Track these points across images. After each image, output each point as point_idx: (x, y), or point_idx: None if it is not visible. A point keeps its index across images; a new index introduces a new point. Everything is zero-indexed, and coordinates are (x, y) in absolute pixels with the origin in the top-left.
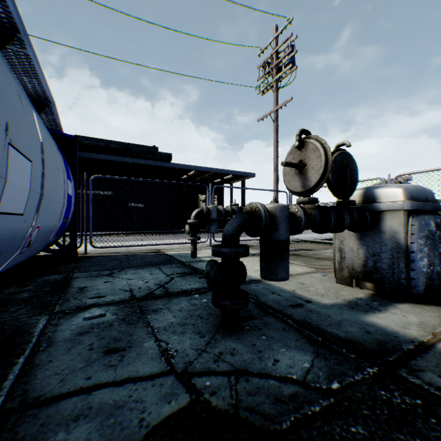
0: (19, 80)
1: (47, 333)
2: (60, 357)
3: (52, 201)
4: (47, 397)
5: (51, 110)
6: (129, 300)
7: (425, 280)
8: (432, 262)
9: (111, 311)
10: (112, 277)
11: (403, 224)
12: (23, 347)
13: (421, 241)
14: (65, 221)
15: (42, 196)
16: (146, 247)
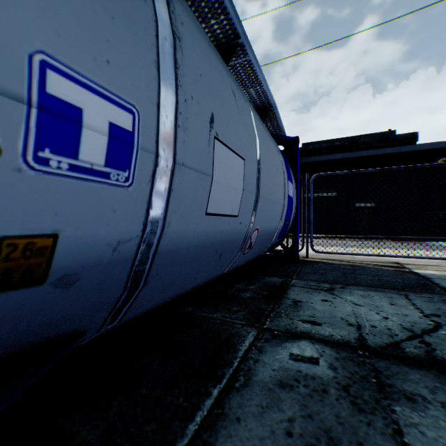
0: (247, 94)
1: (249, 359)
2: (248, 418)
3: (270, 202)
4: None
5: (273, 116)
6: (356, 347)
7: None
8: None
9: (326, 358)
10: (332, 294)
11: None
12: (222, 369)
13: None
14: (285, 223)
15: (257, 196)
16: (378, 258)
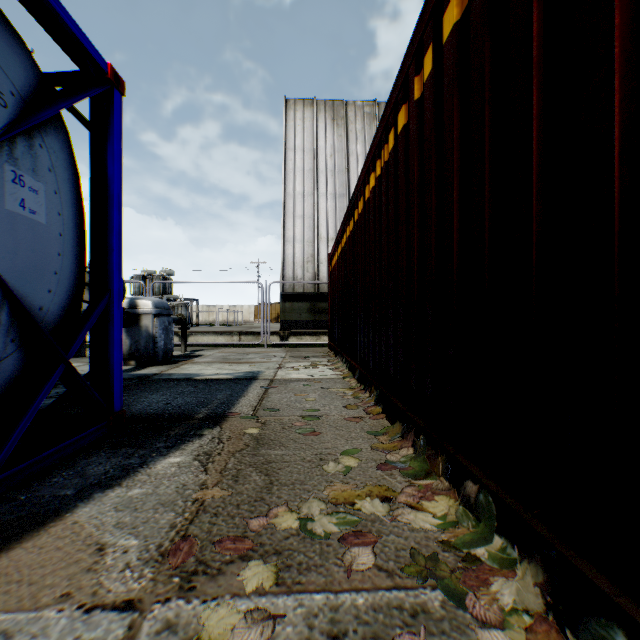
0: None
1: None
2: None
3: None
4: None
5: None
6: None
7: (164, 353)
8: (167, 343)
9: None
10: None
11: (153, 322)
12: None
13: (161, 331)
14: None
15: None
16: None
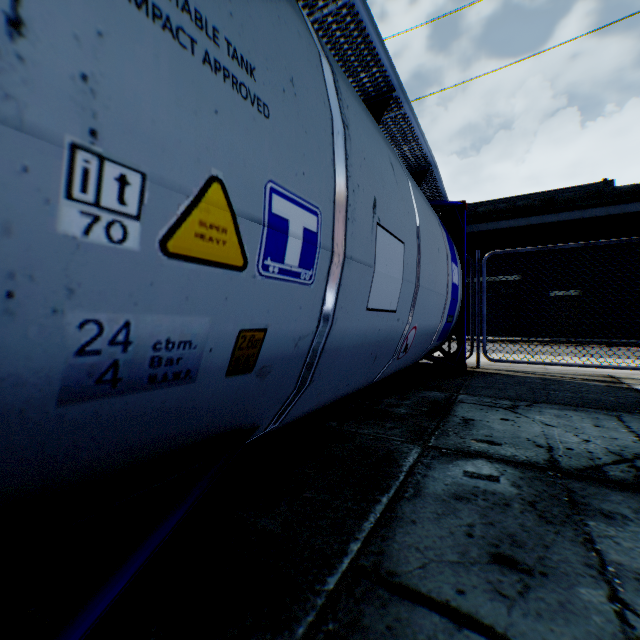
0: (398, 152)
1: (416, 474)
2: (424, 522)
3: (430, 293)
4: (400, 581)
5: (432, 176)
6: (545, 468)
7: None
8: None
9: (508, 477)
10: (514, 413)
11: None
12: (388, 481)
13: None
14: (448, 320)
15: (416, 287)
16: (583, 369)
